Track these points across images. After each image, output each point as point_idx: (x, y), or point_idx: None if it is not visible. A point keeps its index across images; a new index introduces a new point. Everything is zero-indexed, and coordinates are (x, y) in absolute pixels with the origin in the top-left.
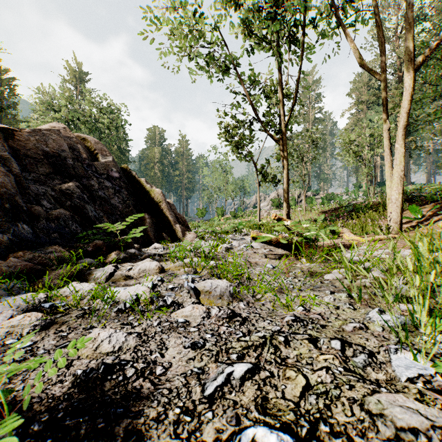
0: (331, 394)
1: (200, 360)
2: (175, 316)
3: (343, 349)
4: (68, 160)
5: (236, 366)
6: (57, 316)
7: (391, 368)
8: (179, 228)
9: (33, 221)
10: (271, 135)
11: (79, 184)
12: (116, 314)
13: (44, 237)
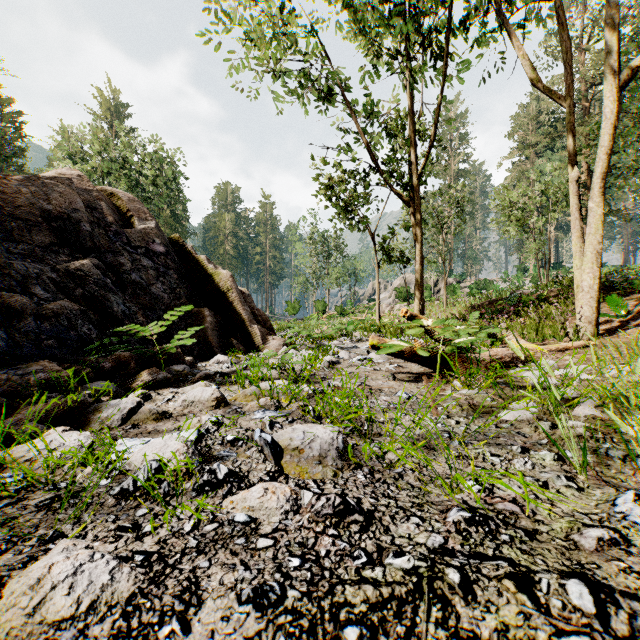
0: None
1: None
2: (230, 508)
3: (603, 614)
4: (82, 225)
5: None
6: None
7: None
8: (258, 330)
9: (12, 319)
10: (397, 191)
11: (100, 262)
12: (115, 501)
13: (29, 347)
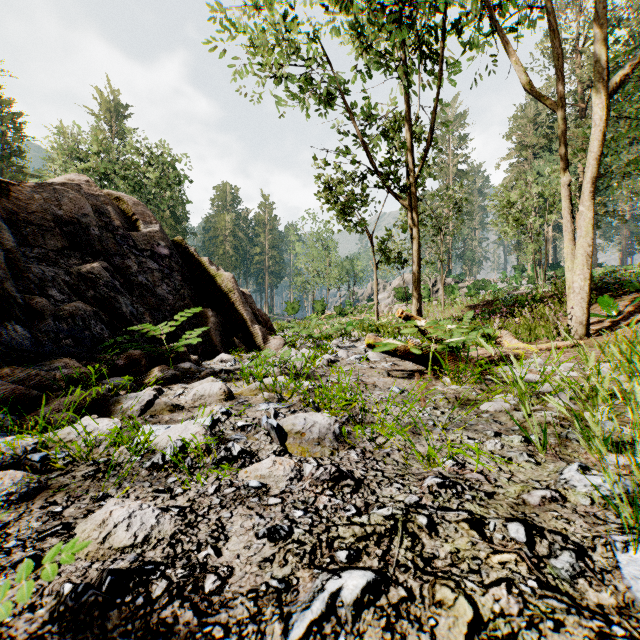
0: (522, 639)
1: (283, 562)
2: (245, 476)
3: (531, 542)
4: (91, 229)
5: (346, 577)
6: (52, 476)
7: (622, 581)
8: (259, 330)
9: (33, 320)
10: (395, 193)
11: (109, 265)
12: (148, 472)
13: (50, 345)
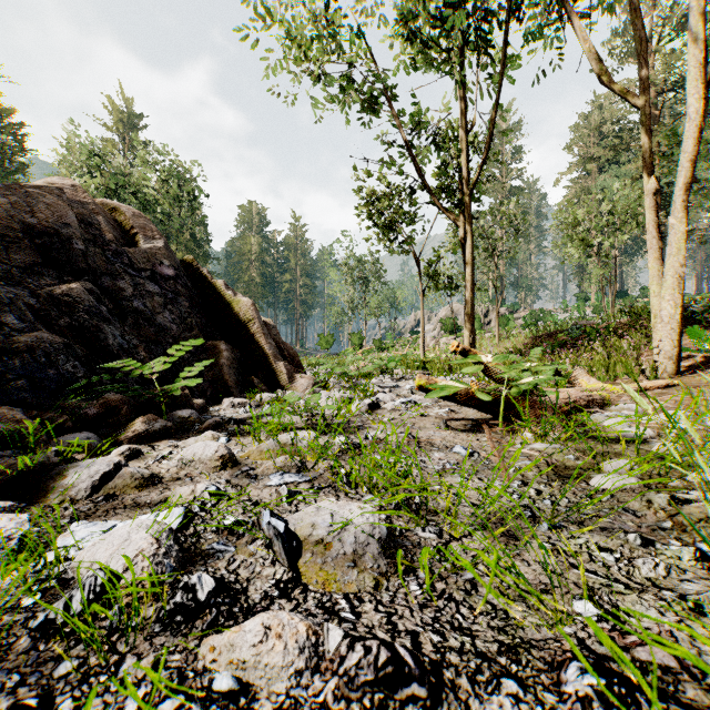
0: None
1: None
2: (209, 660)
3: None
4: (74, 242)
5: None
6: None
7: None
8: (284, 367)
9: None
10: (444, 209)
11: (95, 287)
12: (30, 643)
13: None
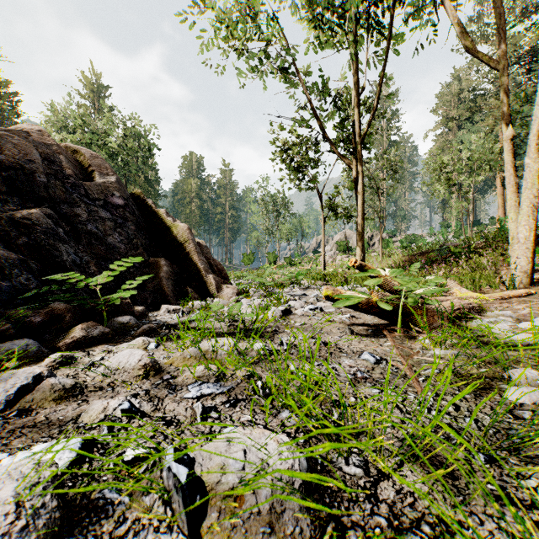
0: None
1: None
2: None
3: None
4: (37, 176)
5: None
6: None
7: None
8: (213, 279)
9: None
10: (340, 155)
11: (54, 212)
12: None
13: None
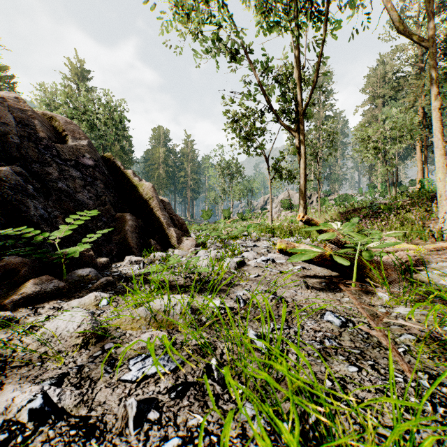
0: None
1: None
2: None
3: None
4: (10, 137)
5: None
6: None
7: None
8: (174, 232)
9: None
10: (285, 125)
11: (25, 171)
12: None
13: None
